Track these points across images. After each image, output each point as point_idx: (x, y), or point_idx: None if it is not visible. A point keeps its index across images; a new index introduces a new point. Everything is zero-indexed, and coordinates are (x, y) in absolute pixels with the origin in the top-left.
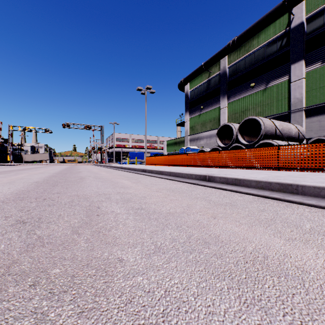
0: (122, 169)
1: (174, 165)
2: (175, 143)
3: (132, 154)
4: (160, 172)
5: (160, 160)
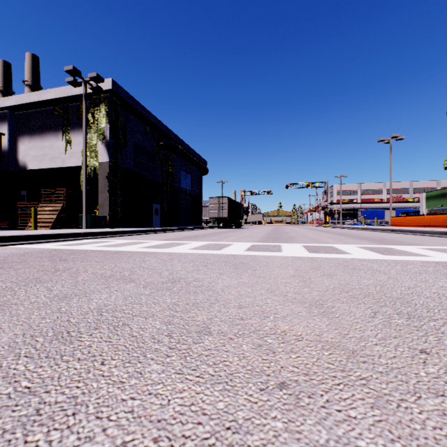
0: (366, 230)
1: (433, 226)
2: (442, 196)
3: (366, 212)
4: (410, 231)
5: (411, 220)
